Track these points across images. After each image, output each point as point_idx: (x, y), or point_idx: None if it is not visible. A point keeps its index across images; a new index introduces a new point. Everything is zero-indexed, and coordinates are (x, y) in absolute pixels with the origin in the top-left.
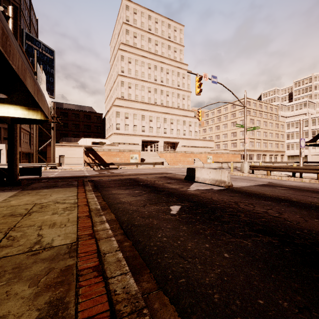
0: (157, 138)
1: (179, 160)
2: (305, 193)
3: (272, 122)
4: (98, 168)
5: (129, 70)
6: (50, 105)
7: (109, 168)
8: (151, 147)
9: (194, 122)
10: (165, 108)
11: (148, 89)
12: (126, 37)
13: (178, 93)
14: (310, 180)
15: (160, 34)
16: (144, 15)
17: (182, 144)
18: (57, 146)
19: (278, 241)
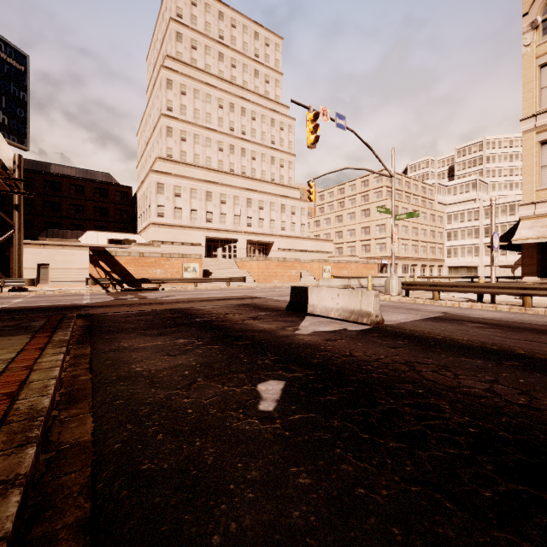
0: (235, 234)
1: (275, 274)
2: (526, 334)
3: (426, 212)
4: (117, 289)
5: (182, 107)
6: (7, 158)
7: (141, 288)
8: (224, 250)
9: (299, 207)
10: (250, 182)
11: (218, 146)
12: (177, 46)
13: (272, 156)
14: (510, 307)
15: (240, 48)
16: (211, 10)
17: (280, 245)
18: (33, 246)
19: None
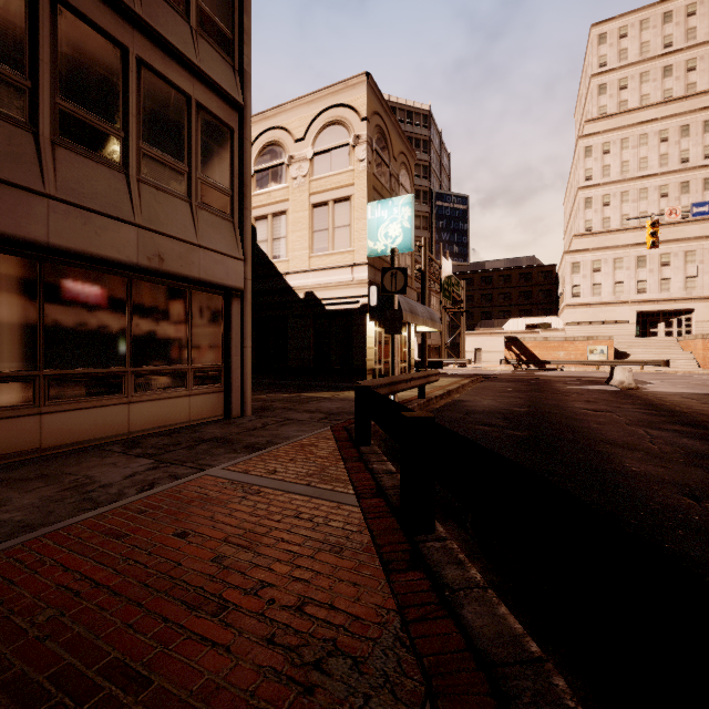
0: (687, 302)
1: None
2: None
3: None
4: (522, 368)
5: (604, 169)
6: (458, 287)
7: (541, 368)
8: (669, 325)
9: None
10: None
11: (658, 192)
12: (600, 101)
13: None
14: None
15: (703, 36)
16: (649, 24)
17: None
18: (472, 336)
19: (525, 396)
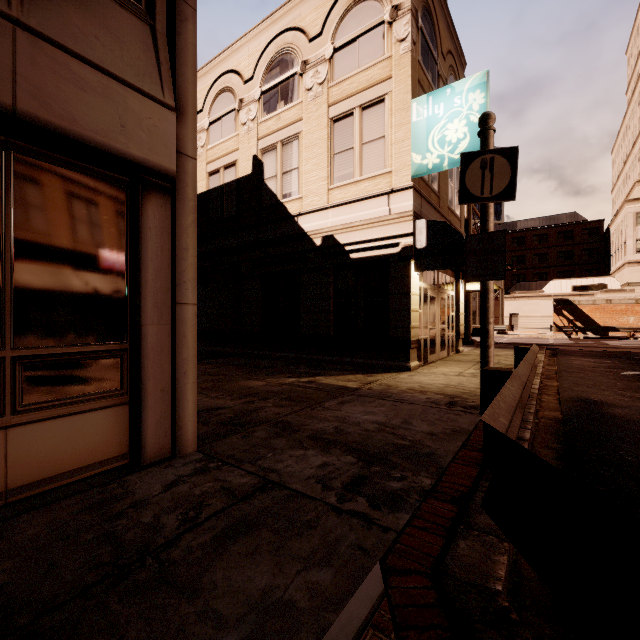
0: None
1: None
2: None
3: None
4: (579, 336)
5: None
6: None
7: (606, 337)
8: None
9: None
10: None
11: None
12: None
13: None
14: None
15: None
16: None
17: None
18: (506, 299)
19: None
